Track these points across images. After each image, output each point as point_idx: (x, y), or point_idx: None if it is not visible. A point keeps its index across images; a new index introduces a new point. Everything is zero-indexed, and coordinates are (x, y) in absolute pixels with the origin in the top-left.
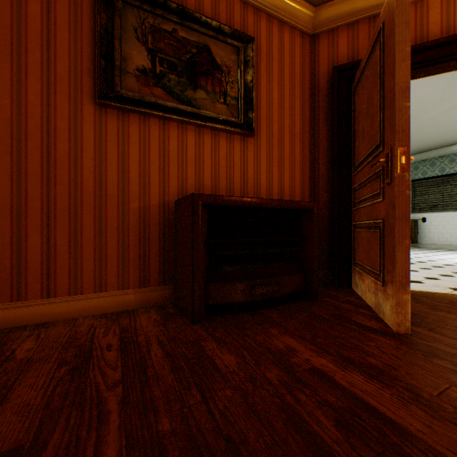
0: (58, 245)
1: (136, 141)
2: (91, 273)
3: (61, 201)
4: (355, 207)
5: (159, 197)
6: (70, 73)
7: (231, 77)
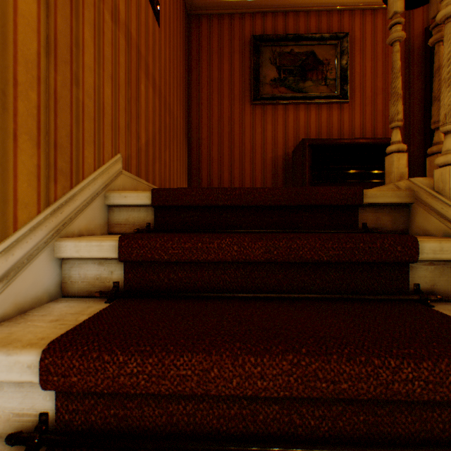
0: (234, 177)
1: (270, 120)
2: None
3: (236, 156)
4: None
5: (282, 151)
6: (239, 93)
7: (330, 66)
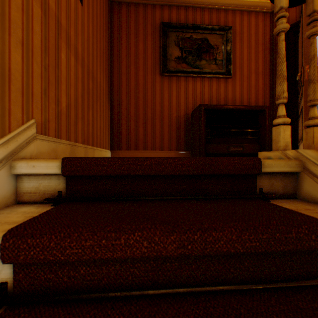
0: (148, 131)
1: (175, 88)
2: (158, 143)
3: (149, 115)
4: (297, 108)
5: (184, 112)
6: (151, 66)
7: (218, 50)
